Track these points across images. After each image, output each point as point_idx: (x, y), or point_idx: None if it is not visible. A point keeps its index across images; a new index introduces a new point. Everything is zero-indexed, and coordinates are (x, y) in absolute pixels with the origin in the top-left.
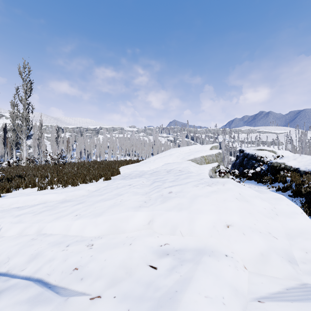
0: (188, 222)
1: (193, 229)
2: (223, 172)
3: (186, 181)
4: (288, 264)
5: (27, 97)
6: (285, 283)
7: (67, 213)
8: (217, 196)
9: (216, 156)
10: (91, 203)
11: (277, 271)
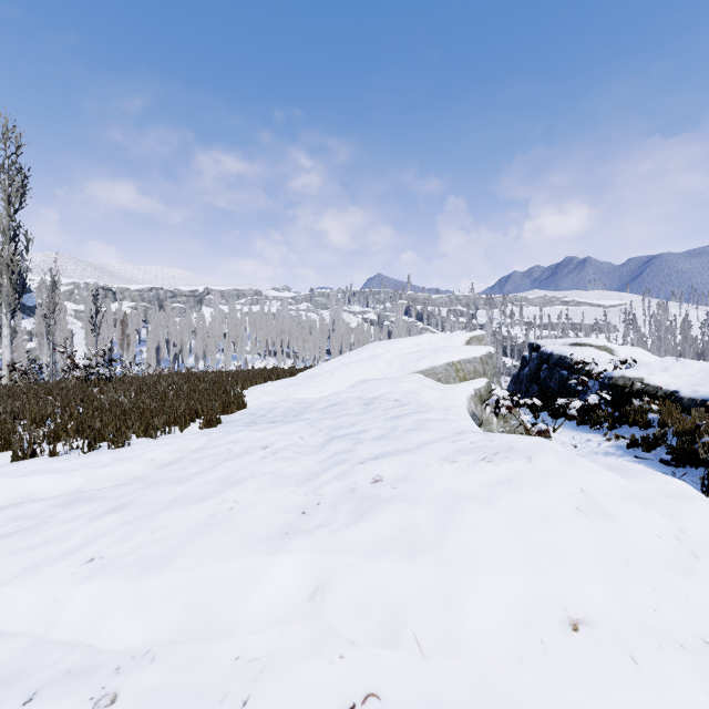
0: (440, 601)
1: (456, 629)
2: (506, 406)
3: (419, 441)
4: None
5: (12, 213)
6: None
7: (69, 546)
8: (520, 501)
9: (483, 363)
10: (147, 512)
11: None
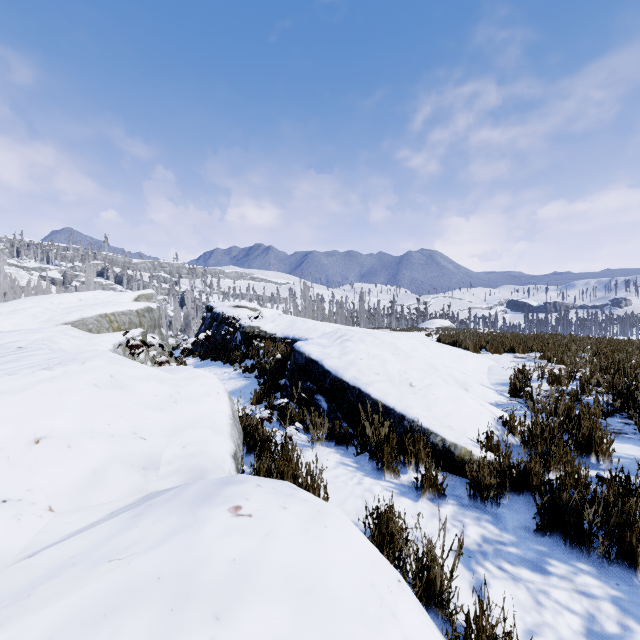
0: None
1: None
2: (135, 344)
3: (0, 369)
4: (138, 473)
5: None
6: (116, 506)
7: None
8: (50, 387)
9: (139, 315)
10: None
11: (113, 491)
